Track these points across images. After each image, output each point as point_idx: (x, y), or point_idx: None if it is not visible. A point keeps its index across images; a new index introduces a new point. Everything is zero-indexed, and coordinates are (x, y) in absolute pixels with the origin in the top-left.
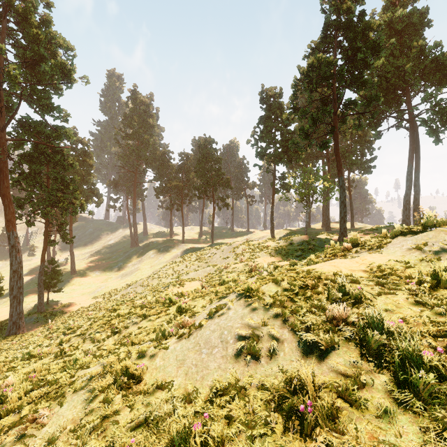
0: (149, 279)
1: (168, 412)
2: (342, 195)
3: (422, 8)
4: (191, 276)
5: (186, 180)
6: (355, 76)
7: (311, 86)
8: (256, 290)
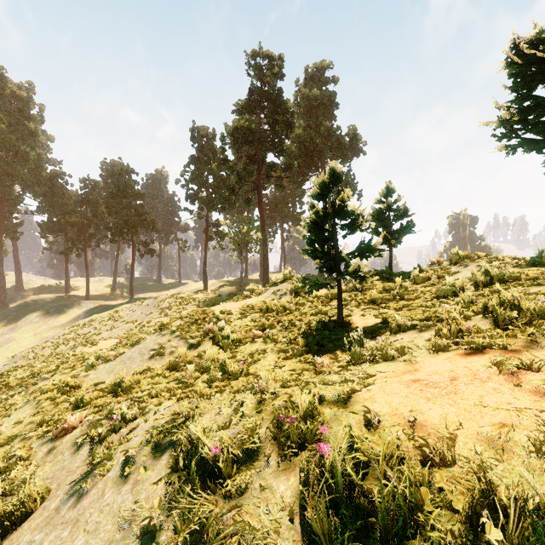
0: (37, 349)
1: (107, 386)
2: (265, 249)
3: (332, 92)
4: (105, 335)
5: (92, 216)
6: (274, 144)
7: (237, 144)
8: (167, 324)
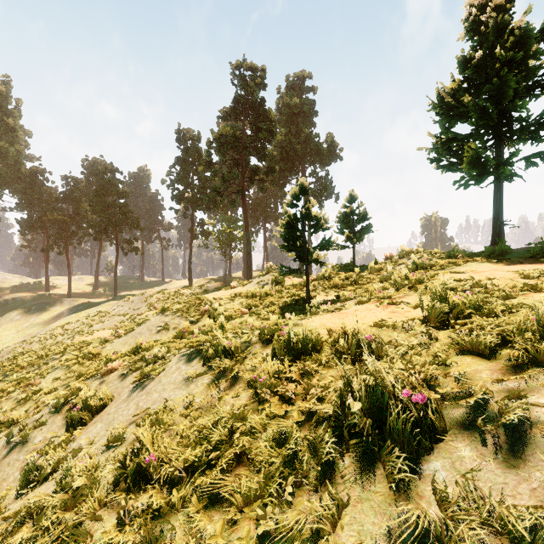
0: (24, 344)
1: (126, 352)
2: (249, 247)
3: (311, 100)
4: (97, 328)
5: (74, 213)
6: (257, 149)
7: (222, 149)
8: (168, 307)
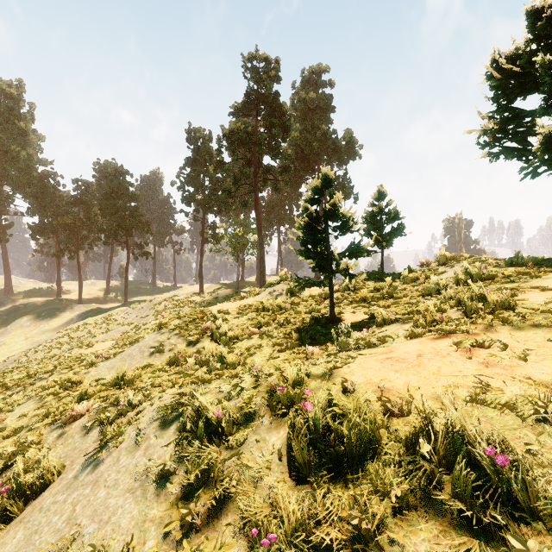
0: (30, 353)
1: (109, 381)
2: (261, 252)
3: (328, 95)
4: (100, 338)
5: (85, 217)
6: (271, 147)
7: (234, 147)
8: (165, 323)
